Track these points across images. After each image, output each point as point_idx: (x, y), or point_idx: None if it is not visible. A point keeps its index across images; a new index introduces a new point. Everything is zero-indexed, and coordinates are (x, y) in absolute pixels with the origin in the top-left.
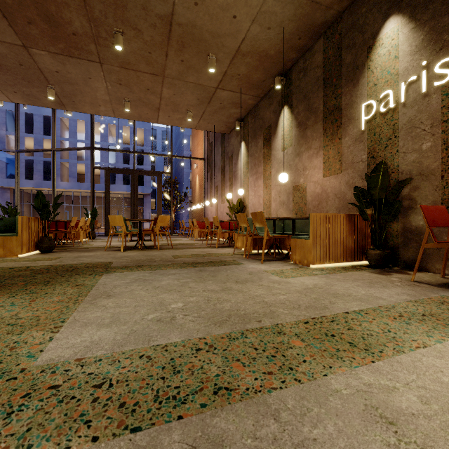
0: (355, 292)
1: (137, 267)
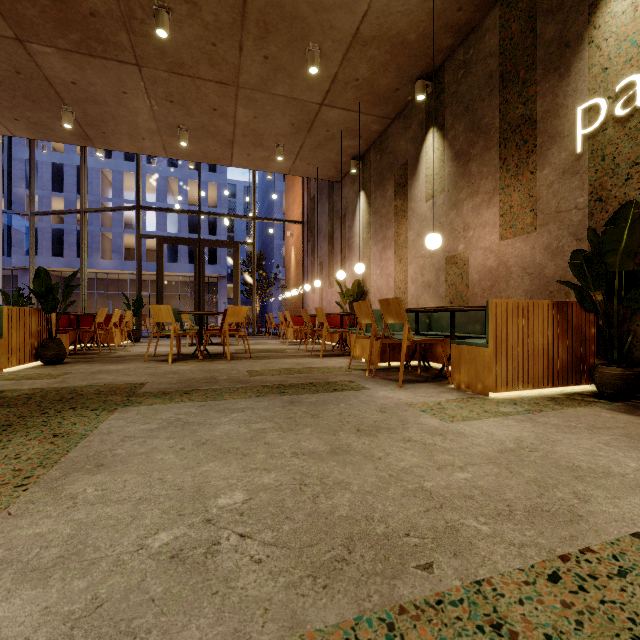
0: (615, 465)
1: (182, 394)
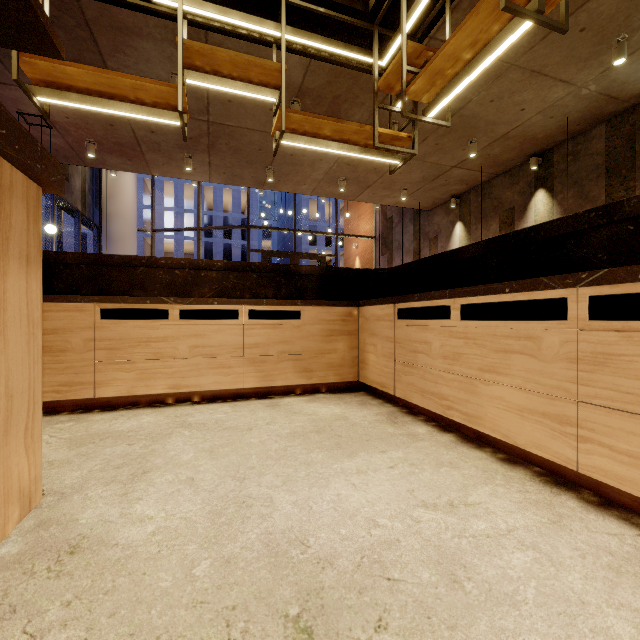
0: None
1: None
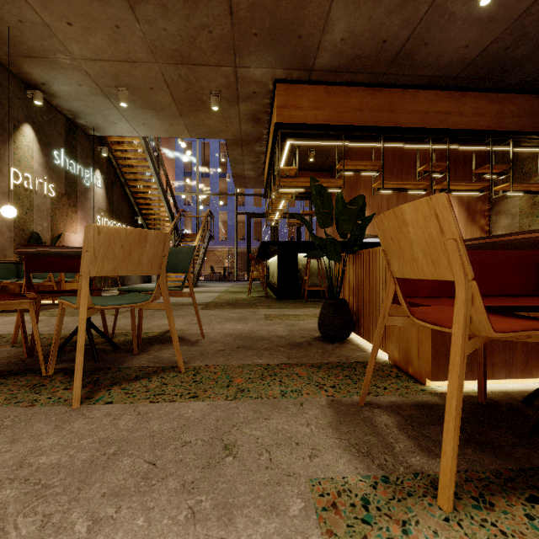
0: None
1: (185, 304)
